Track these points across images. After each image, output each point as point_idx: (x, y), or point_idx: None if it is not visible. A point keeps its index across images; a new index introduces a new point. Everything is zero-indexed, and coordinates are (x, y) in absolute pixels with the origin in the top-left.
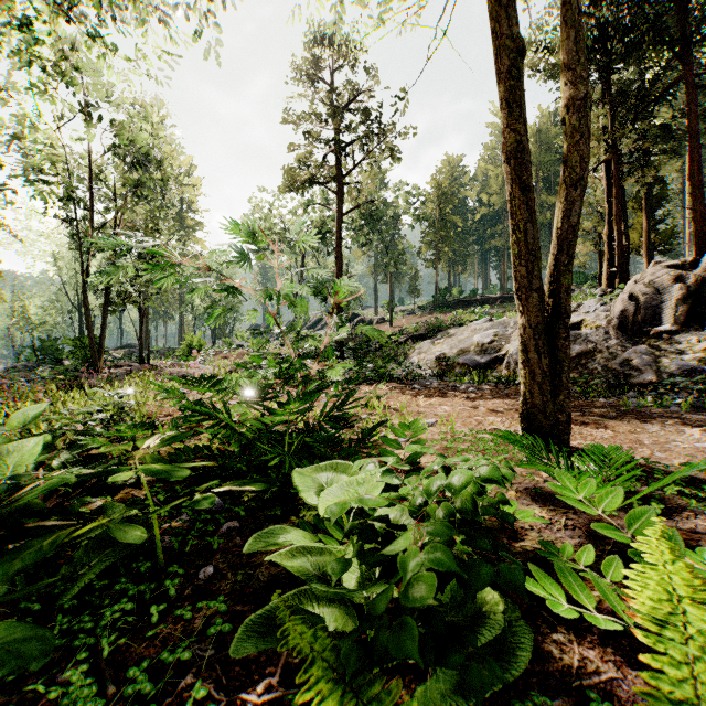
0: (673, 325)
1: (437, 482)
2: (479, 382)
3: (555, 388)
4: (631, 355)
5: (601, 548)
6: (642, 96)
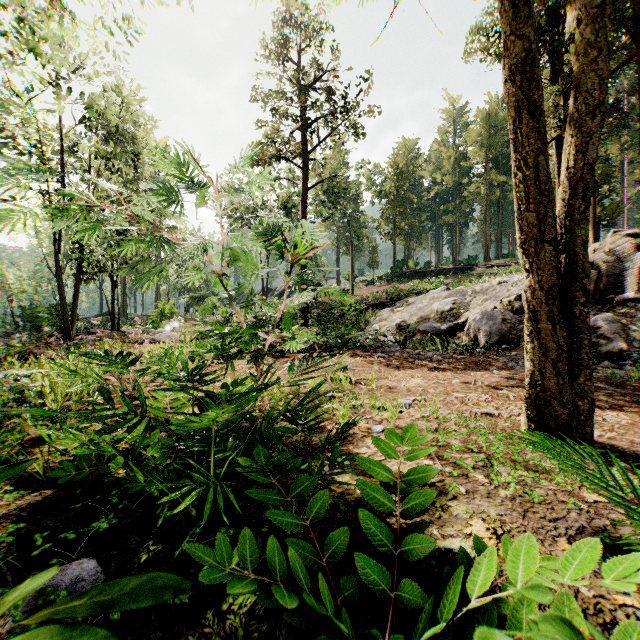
0: (637, 293)
1: None
2: (443, 349)
3: (572, 367)
4: (597, 323)
5: None
6: None
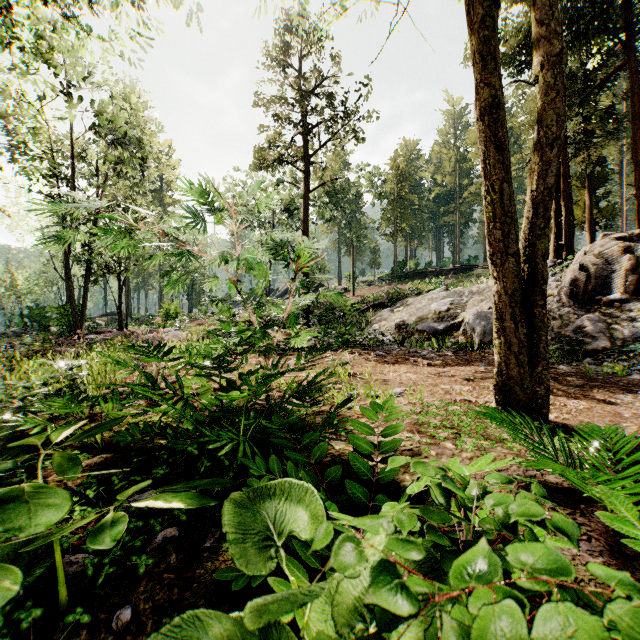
0: (623, 294)
1: (504, 628)
2: (438, 348)
3: (532, 359)
4: (584, 323)
5: (637, 576)
6: (588, 80)
